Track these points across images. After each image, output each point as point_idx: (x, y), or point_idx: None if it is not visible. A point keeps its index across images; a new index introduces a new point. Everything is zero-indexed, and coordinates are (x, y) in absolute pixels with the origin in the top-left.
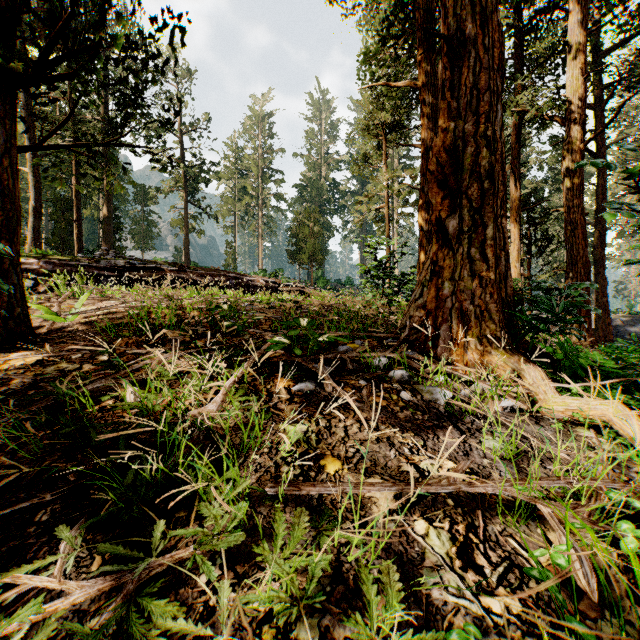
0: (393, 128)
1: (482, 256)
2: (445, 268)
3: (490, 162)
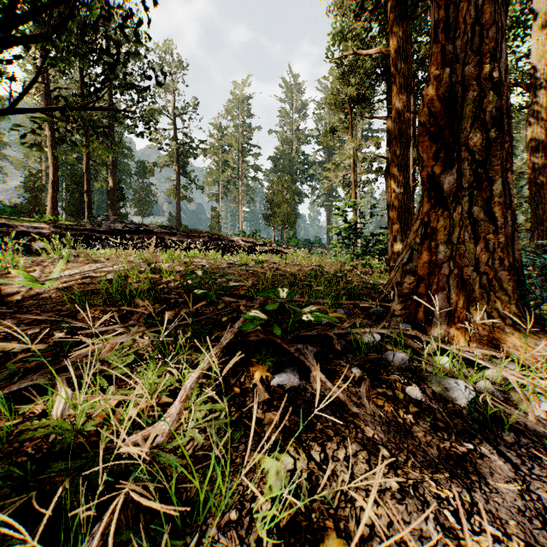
0: (359, 101)
1: (488, 215)
2: (439, 230)
3: (498, 107)
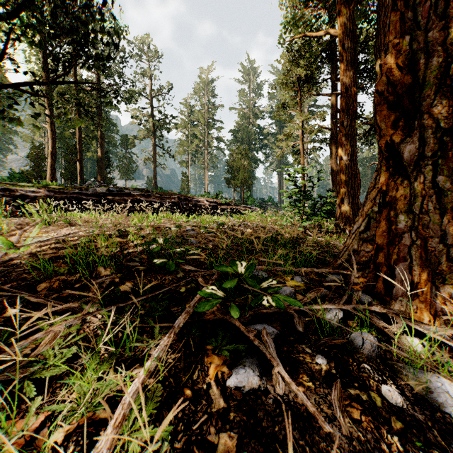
0: (307, 81)
1: None
2: (398, 199)
3: None
